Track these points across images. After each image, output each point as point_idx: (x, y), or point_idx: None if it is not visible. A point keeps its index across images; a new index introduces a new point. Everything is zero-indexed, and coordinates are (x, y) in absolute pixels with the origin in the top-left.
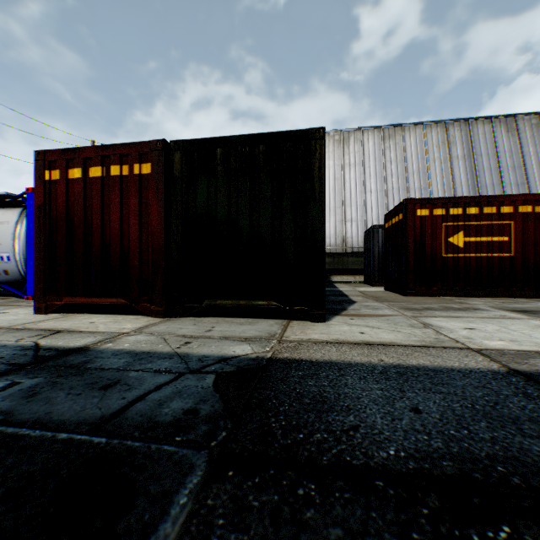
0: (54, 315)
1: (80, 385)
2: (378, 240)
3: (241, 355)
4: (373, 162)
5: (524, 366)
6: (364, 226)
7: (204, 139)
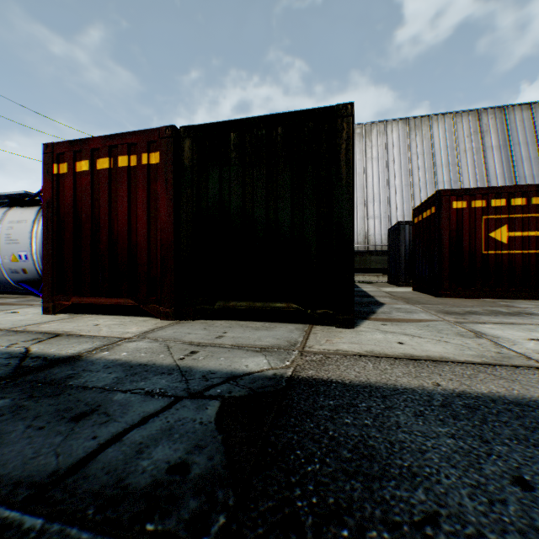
0: (62, 315)
1: (49, 412)
2: (404, 236)
3: (255, 372)
4: (397, 155)
5: None
6: (387, 223)
7: (216, 123)
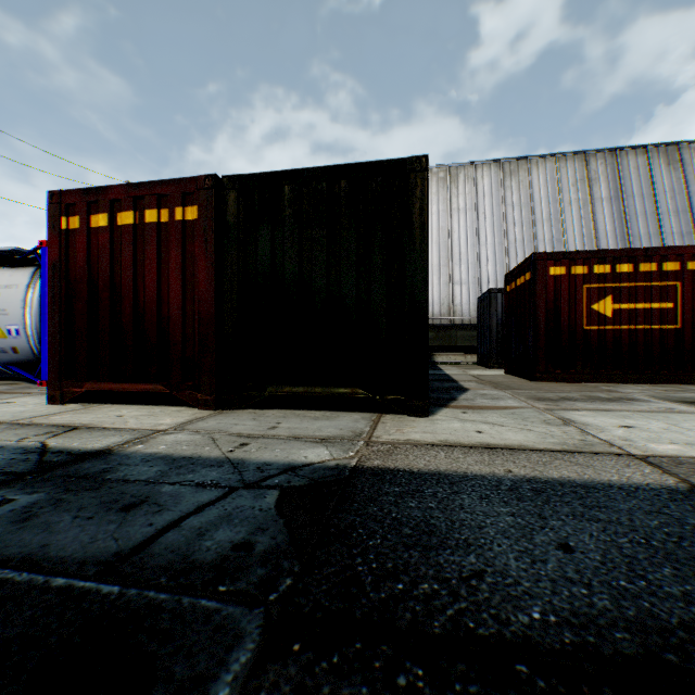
0: (72, 405)
1: (93, 504)
2: (496, 307)
3: (316, 463)
4: (489, 206)
5: None
6: (477, 290)
7: (267, 173)
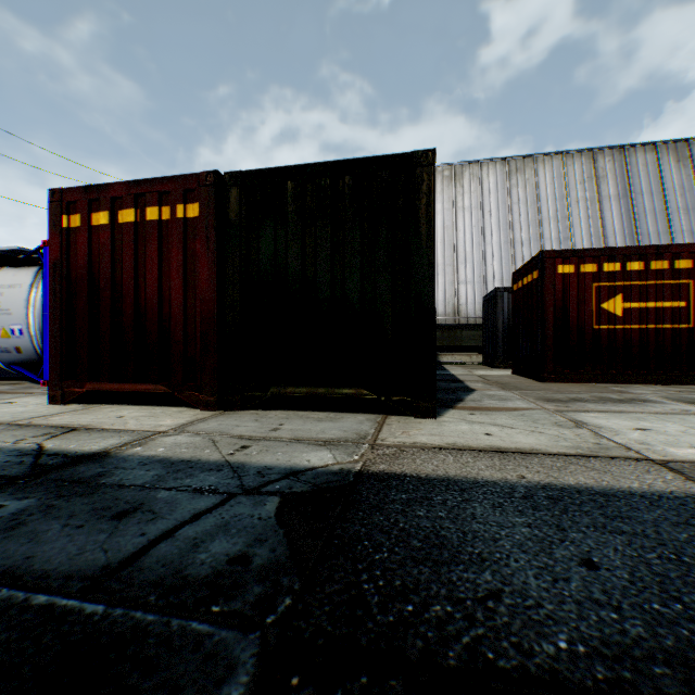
0: (73, 406)
1: (85, 511)
2: (502, 307)
3: (318, 467)
4: (495, 205)
5: None
6: (482, 289)
7: (270, 169)
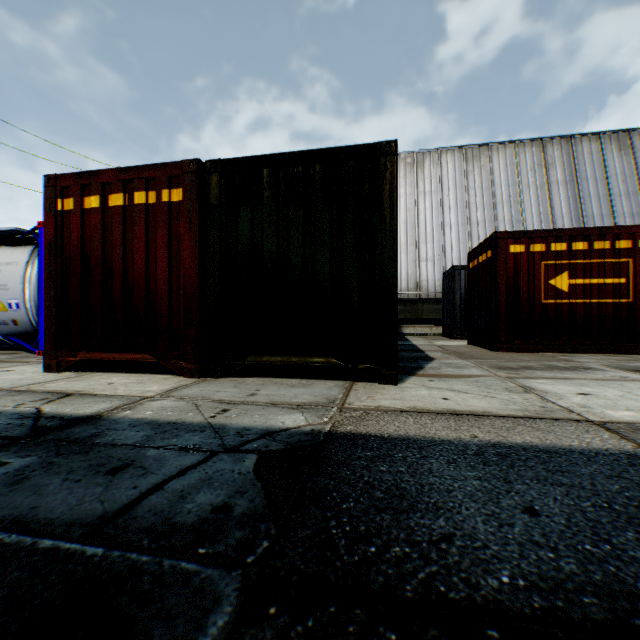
0: (67, 373)
1: (82, 467)
2: (460, 283)
3: (292, 428)
4: (453, 189)
5: None
6: (442, 267)
7: (247, 158)
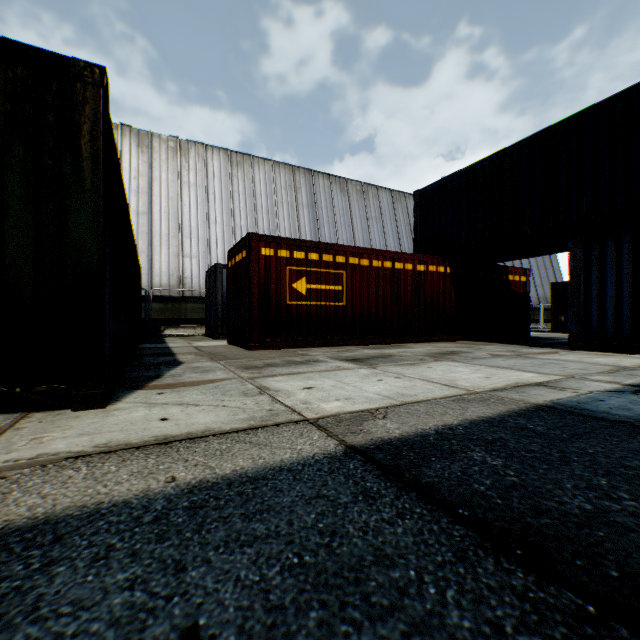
0: None
1: None
2: (222, 282)
3: None
4: (219, 188)
5: (361, 437)
6: (207, 265)
7: None
